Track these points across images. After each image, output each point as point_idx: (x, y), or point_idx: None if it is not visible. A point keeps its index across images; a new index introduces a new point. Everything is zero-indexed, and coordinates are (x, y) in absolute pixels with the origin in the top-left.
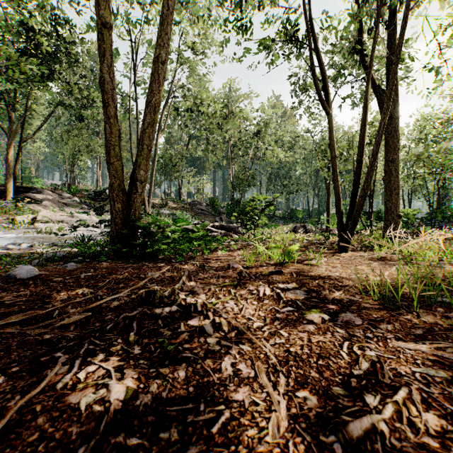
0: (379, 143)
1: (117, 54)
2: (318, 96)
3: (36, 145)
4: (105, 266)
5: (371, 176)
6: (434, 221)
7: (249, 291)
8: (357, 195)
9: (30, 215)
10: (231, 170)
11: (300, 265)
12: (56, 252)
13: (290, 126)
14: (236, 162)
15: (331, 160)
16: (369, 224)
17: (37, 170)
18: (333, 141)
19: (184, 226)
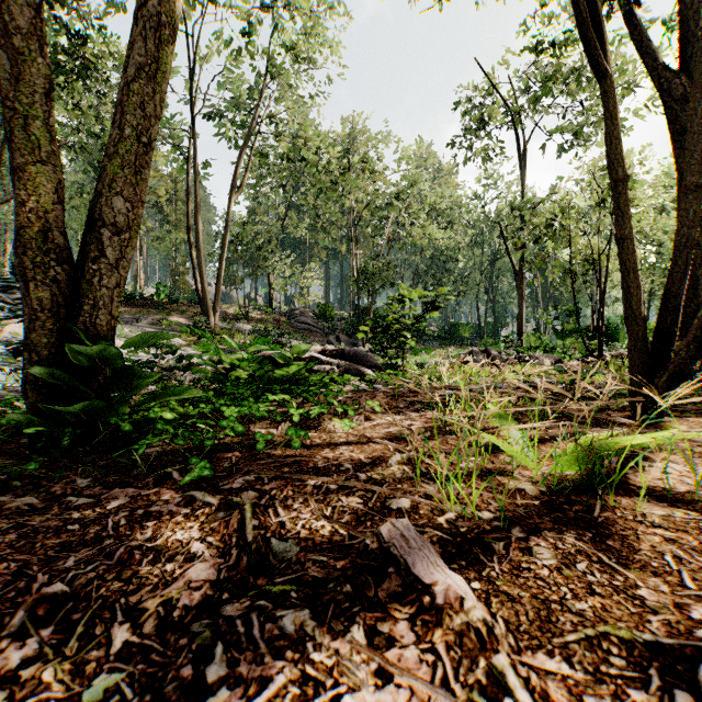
0: None
1: None
2: (580, 31)
3: None
4: None
5: None
6: None
7: None
8: (685, 275)
9: None
10: (355, 259)
11: (656, 508)
12: None
13: (450, 189)
14: (361, 248)
15: (614, 188)
16: (599, 347)
17: None
18: (620, 142)
19: (264, 352)
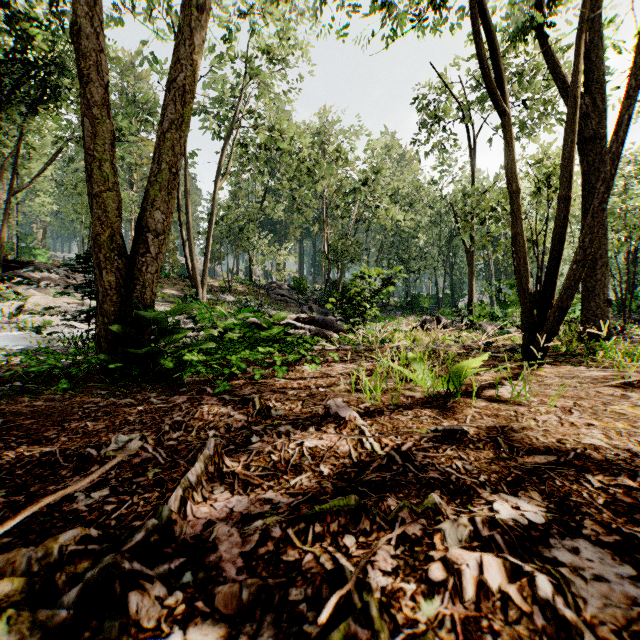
0: (617, 156)
1: (155, 62)
2: (486, 82)
3: (39, 200)
4: (52, 405)
5: (599, 222)
6: (629, 311)
7: (406, 546)
8: (559, 262)
9: (16, 302)
10: (326, 238)
11: (483, 402)
12: (11, 365)
13: (411, 174)
14: (332, 227)
15: (510, 198)
16: None
17: (44, 238)
18: (514, 164)
19: (250, 319)
